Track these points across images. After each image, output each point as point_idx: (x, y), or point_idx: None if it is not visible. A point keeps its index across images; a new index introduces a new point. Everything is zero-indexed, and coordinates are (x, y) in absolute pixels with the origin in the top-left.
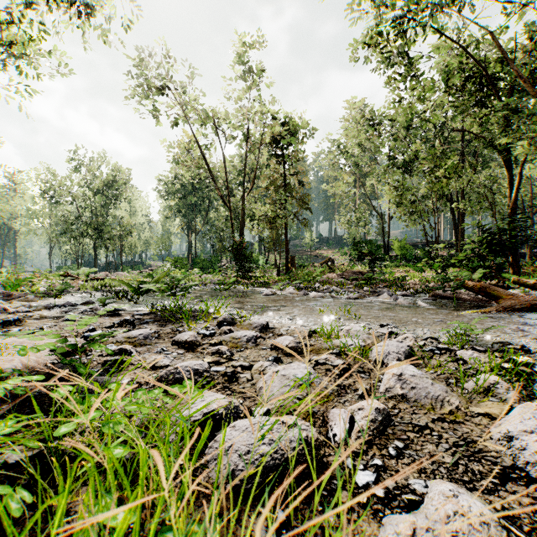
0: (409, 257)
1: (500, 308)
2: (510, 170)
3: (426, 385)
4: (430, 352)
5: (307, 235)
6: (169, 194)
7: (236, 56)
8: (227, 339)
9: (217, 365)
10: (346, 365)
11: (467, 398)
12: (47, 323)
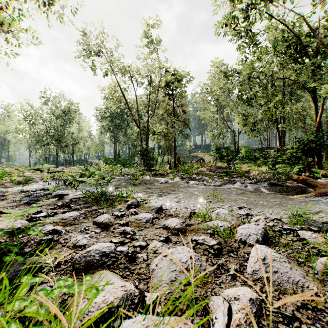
0: (250, 157)
1: (317, 194)
2: (316, 103)
3: (286, 270)
4: (279, 232)
5: (187, 143)
6: (103, 118)
7: (143, 32)
8: (132, 220)
9: (122, 245)
10: (218, 245)
11: (319, 280)
12: (12, 205)
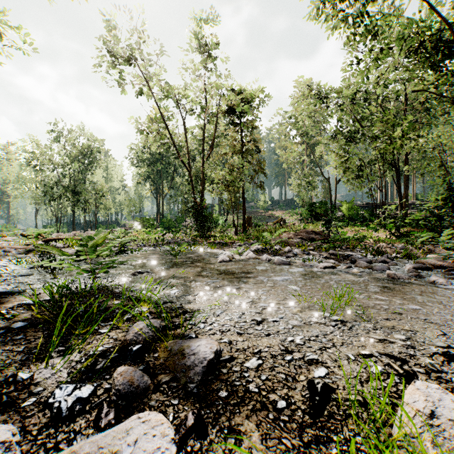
0: (355, 217)
1: None
2: None
3: None
4: None
5: (261, 198)
6: (140, 161)
7: (196, 29)
8: None
9: None
10: None
11: None
12: None
